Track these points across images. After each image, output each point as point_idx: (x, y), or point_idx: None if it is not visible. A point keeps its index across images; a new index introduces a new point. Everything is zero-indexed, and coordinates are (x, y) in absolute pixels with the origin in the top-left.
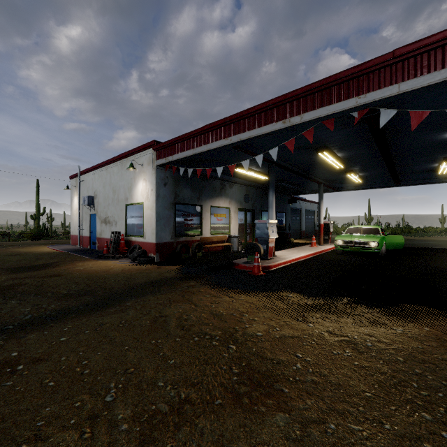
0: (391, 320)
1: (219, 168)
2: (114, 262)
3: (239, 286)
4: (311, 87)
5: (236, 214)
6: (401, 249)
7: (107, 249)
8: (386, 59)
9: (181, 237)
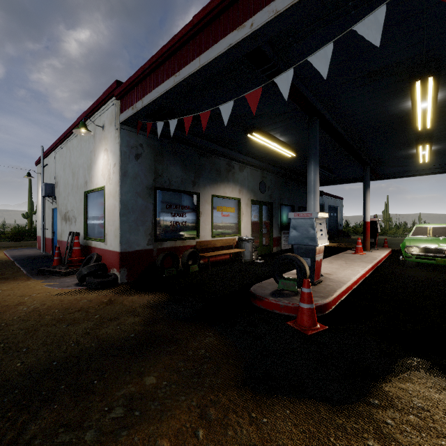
0: None
1: (225, 106)
2: (49, 283)
3: (284, 403)
4: None
5: (248, 207)
6: None
7: (59, 259)
8: None
9: (166, 241)
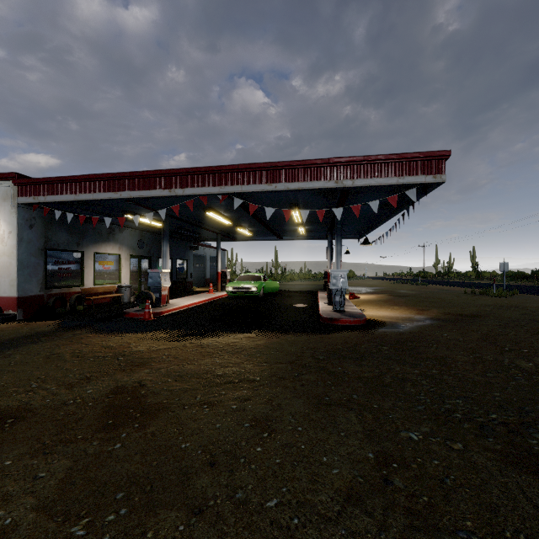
0: (232, 333)
1: (108, 218)
2: None
3: (129, 329)
4: (190, 170)
5: (128, 261)
6: (281, 292)
7: None
8: (235, 168)
9: (55, 288)
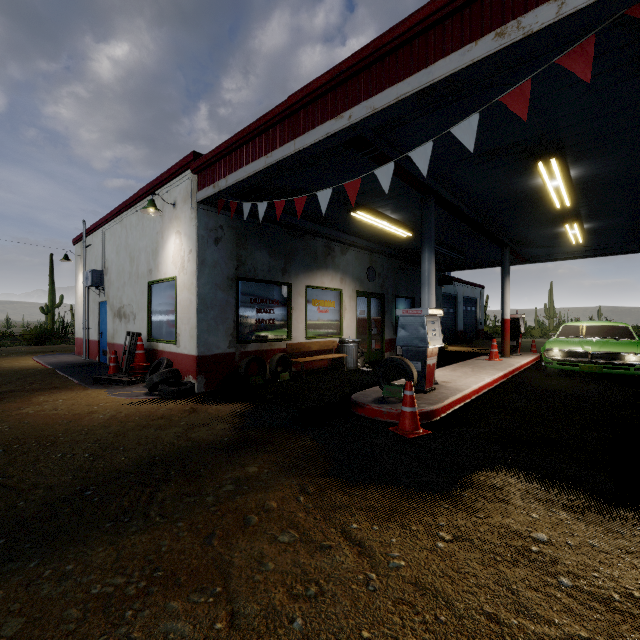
0: None
1: (322, 193)
2: (114, 393)
3: (375, 483)
4: None
5: (353, 301)
6: None
7: (116, 365)
8: None
9: (250, 343)
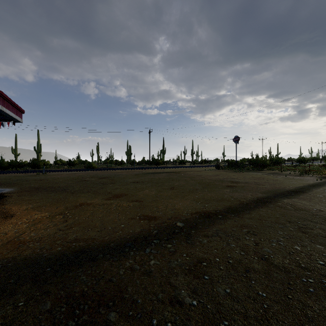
0: None
1: None
2: None
3: None
4: None
5: None
6: None
7: None
8: None
9: None
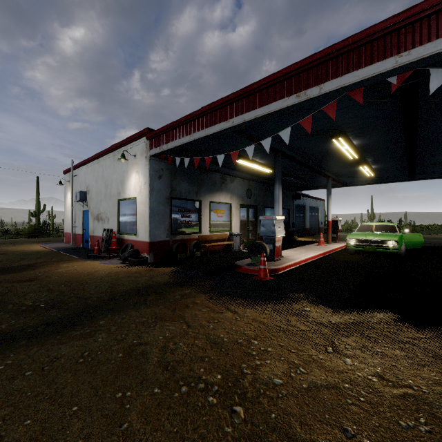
0: None
1: (219, 156)
2: (103, 262)
3: (243, 295)
4: (333, 49)
5: (237, 210)
6: (416, 248)
7: (99, 248)
8: None
9: (178, 235)
